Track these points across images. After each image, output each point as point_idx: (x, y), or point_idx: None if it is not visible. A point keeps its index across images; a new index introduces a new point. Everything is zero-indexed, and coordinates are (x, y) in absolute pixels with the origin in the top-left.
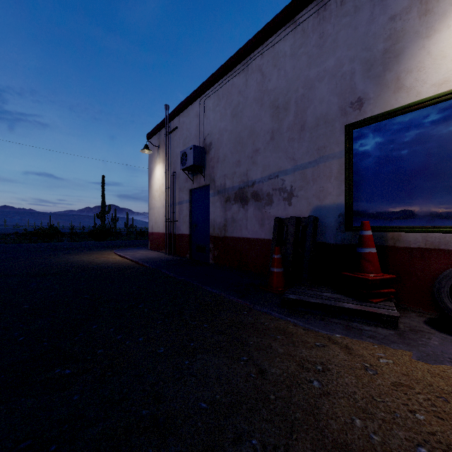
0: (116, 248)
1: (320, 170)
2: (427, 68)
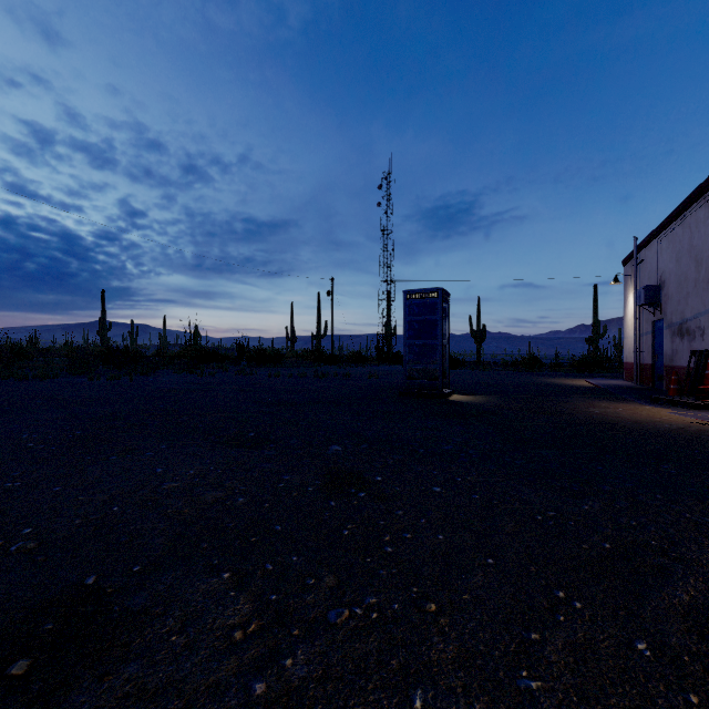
0: (590, 378)
1: None
2: None
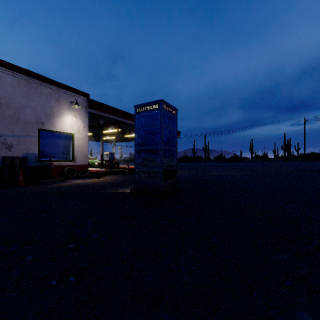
0: None
1: (28, 140)
2: (59, 124)
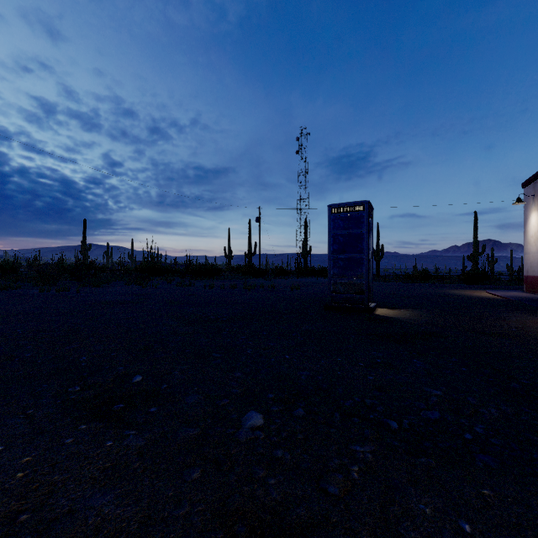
0: (488, 289)
1: None
2: None
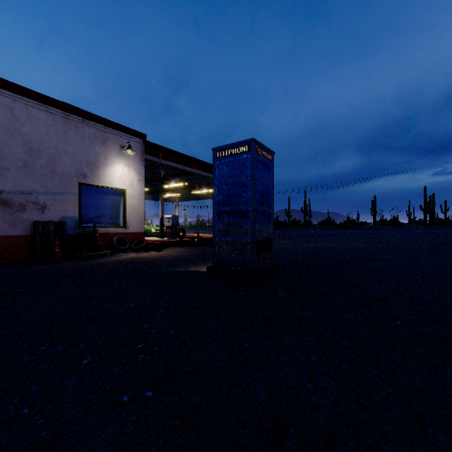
0: None
1: (66, 198)
2: (106, 177)
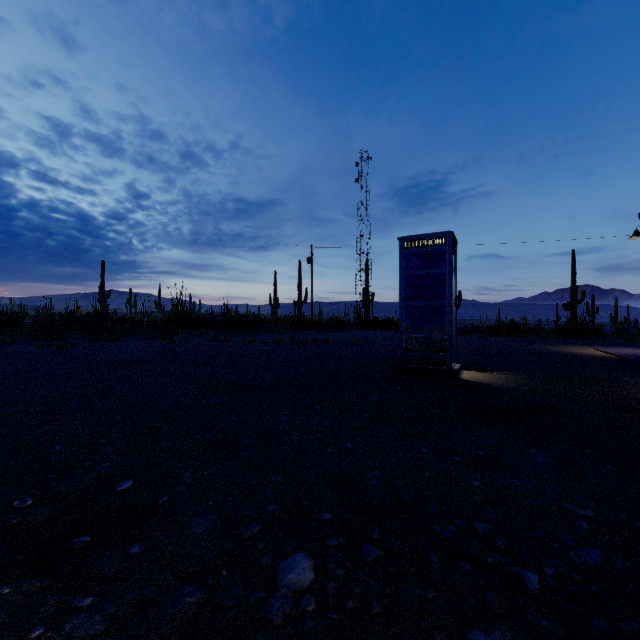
0: (596, 345)
1: None
2: None
